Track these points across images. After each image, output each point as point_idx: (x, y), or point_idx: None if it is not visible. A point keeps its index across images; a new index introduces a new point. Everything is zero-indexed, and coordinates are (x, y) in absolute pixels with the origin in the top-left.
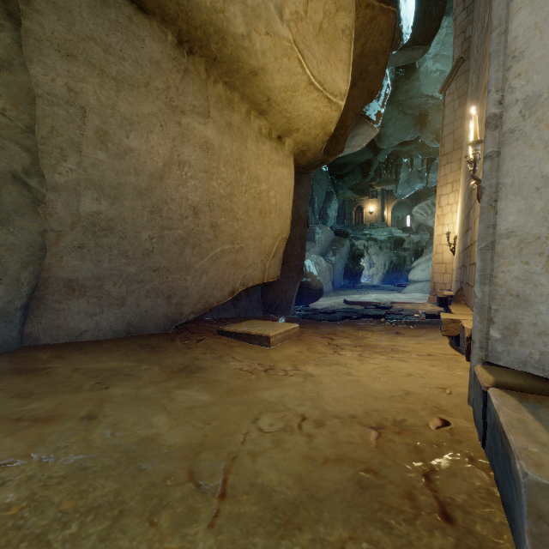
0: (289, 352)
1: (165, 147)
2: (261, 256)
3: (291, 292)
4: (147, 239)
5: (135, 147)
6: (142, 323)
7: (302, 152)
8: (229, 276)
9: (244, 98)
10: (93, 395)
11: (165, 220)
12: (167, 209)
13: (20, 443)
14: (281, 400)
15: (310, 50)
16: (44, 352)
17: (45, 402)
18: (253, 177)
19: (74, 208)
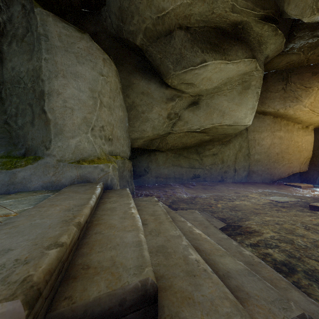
0: (307, 190)
1: (270, 141)
2: (298, 164)
3: (315, 175)
4: (266, 162)
5: (264, 143)
6: (265, 180)
7: (318, 126)
8: (287, 170)
9: (292, 122)
10: (266, 188)
11: (270, 157)
12: (270, 155)
13: (263, 189)
14: (301, 193)
15: (317, 107)
16: (251, 182)
17: (261, 187)
18: (295, 142)
19: (254, 158)
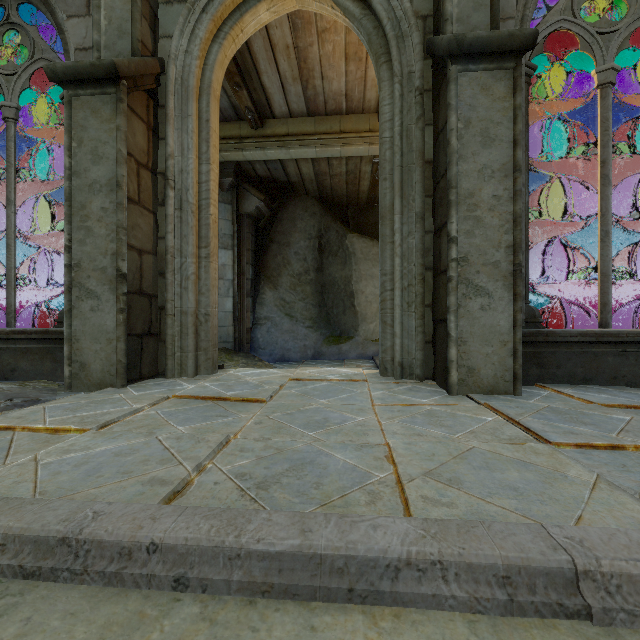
0: None
1: None
2: None
3: None
4: None
5: None
6: None
7: None
8: None
9: None
10: None
11: None
12: None
13: None
14: None
15: None
16: None
17: None
18: None
19: None
